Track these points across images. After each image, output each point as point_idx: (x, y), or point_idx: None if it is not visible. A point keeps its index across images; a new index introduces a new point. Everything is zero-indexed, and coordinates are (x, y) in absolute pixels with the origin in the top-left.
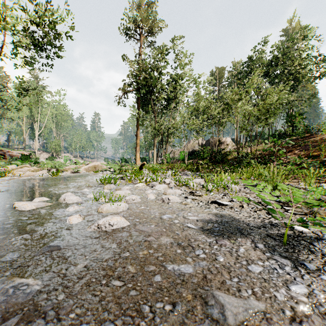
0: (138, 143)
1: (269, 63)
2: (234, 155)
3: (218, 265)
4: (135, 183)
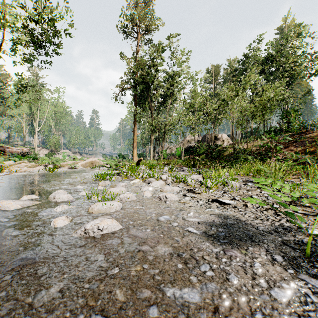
0: (135, 140)
1: (264, 61)
2: (230, 151)
3: (232, 288)
4: (131, 179)
